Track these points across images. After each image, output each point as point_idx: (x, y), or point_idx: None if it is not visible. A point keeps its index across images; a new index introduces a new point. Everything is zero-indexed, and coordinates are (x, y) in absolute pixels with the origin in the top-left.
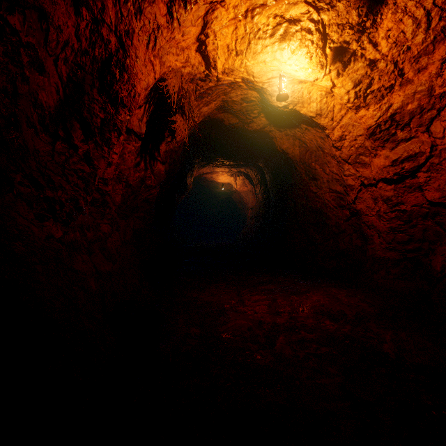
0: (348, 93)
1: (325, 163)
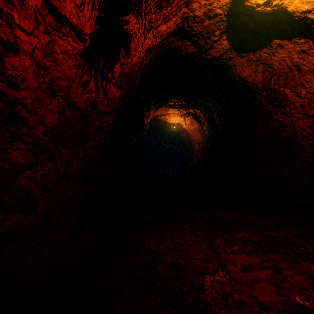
0: None
1: (300, 84)
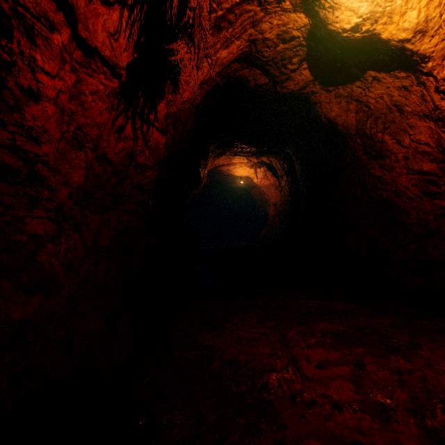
0: None
1: (402, 130)
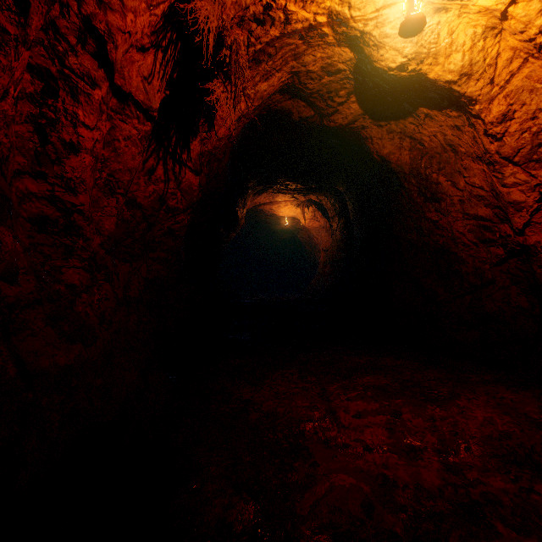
0: None
1: (457, 171)
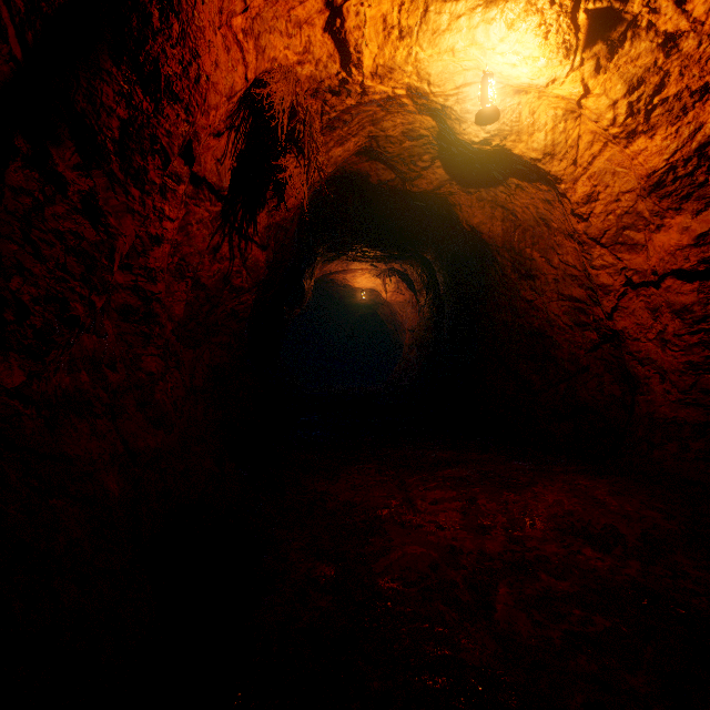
0: (613, 107)
1: (550, 248)
